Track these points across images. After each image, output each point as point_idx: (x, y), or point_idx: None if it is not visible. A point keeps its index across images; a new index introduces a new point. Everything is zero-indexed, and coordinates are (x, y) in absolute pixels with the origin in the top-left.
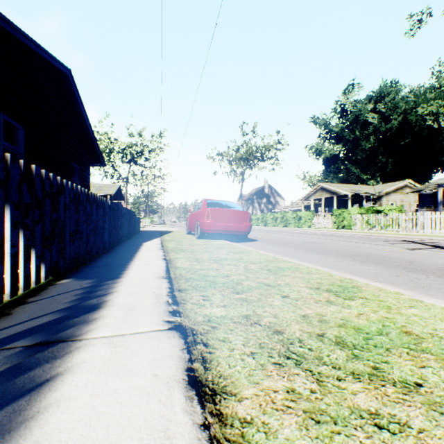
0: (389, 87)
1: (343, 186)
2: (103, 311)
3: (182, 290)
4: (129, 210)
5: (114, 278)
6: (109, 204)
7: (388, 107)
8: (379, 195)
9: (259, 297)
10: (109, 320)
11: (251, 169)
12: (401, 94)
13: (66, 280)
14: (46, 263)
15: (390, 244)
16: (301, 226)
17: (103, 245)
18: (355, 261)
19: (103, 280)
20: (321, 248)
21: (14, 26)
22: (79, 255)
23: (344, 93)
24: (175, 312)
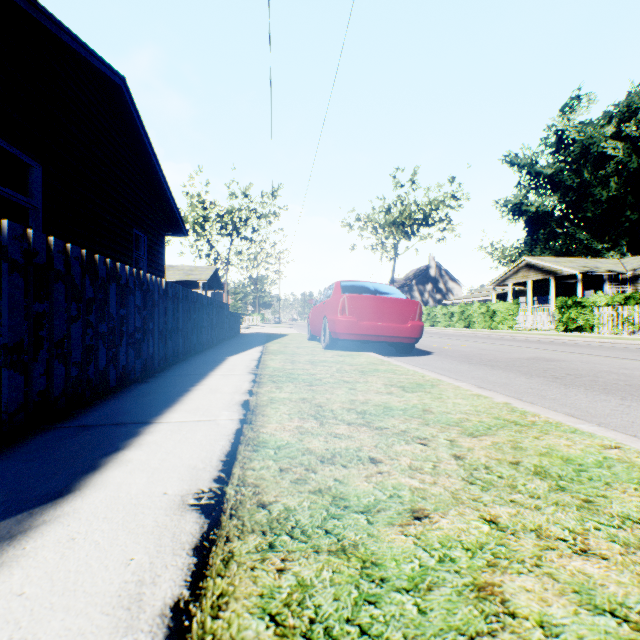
0: None
1: (566, 261)
2: None
3: None
4: (214, 301)
5: (47, 498)
6: (163, 286)
7: None
8: (634, 274)
9: None
10: None
11: (409, 239)
12: None
13: None
14: None
15: None
16: (495, 327)
17: (144, 364)
18: None
19: None
20: (580, 373)
21: None
22: (52, 394)
23: (562, 112)
24: None
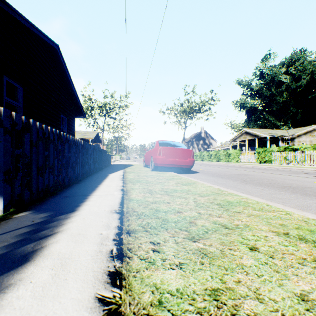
0: (299, 54)
1: (263, 131)
2: (28, 269)
3: (131, 232)
4: (101, 149)
5: (69, 211)
6: (82, 143)
7: (298, 70)
8: (292, 137)
9: (222, 249)
10: (24, 290)
11: (191, 119)
12: (308, 59)
13: (23, 213)
14: (5, 197)
15: (315, 176)
16: (230, 161)
17: (76, 176)
18: (295, 194)
19: (57, 214)
20: (255, 179)
21: (11, 7)
22: (49, 186)
23: (262, 60)
24: (116, 276)
